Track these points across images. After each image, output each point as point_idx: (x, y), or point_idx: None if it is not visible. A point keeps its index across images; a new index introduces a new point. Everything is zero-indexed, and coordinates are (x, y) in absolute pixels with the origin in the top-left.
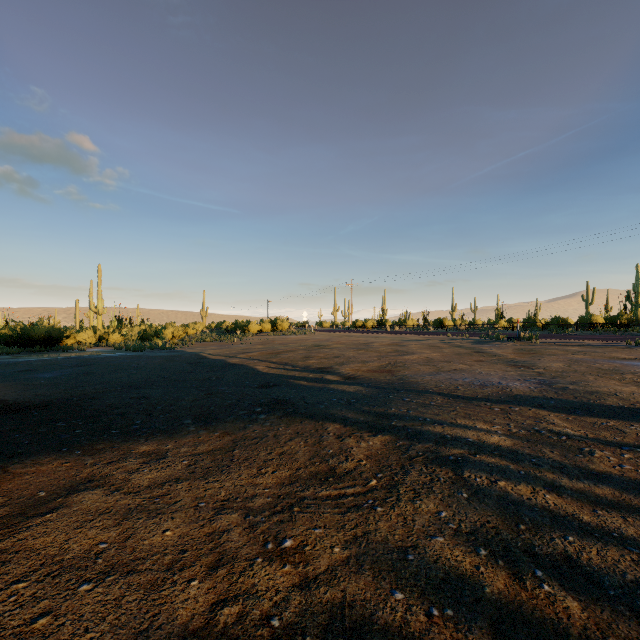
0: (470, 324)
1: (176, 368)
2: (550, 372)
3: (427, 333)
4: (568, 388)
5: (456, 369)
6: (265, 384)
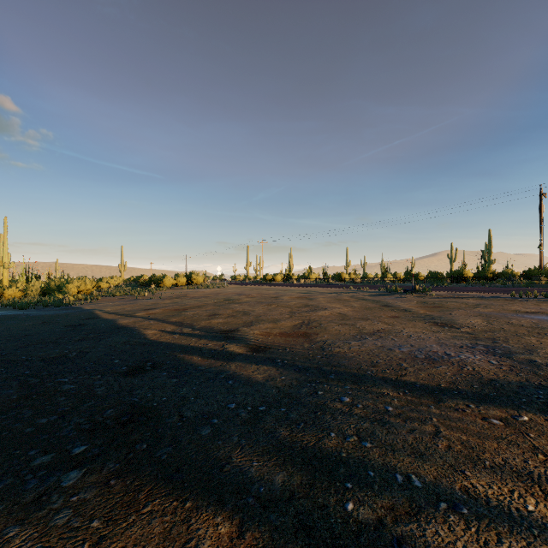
0: (365, 277)
1: (40, 335)
2: (479, 332)
3: (330, 286)
4: (538, 362)
5: (379, 330)
6: (140, 365)
